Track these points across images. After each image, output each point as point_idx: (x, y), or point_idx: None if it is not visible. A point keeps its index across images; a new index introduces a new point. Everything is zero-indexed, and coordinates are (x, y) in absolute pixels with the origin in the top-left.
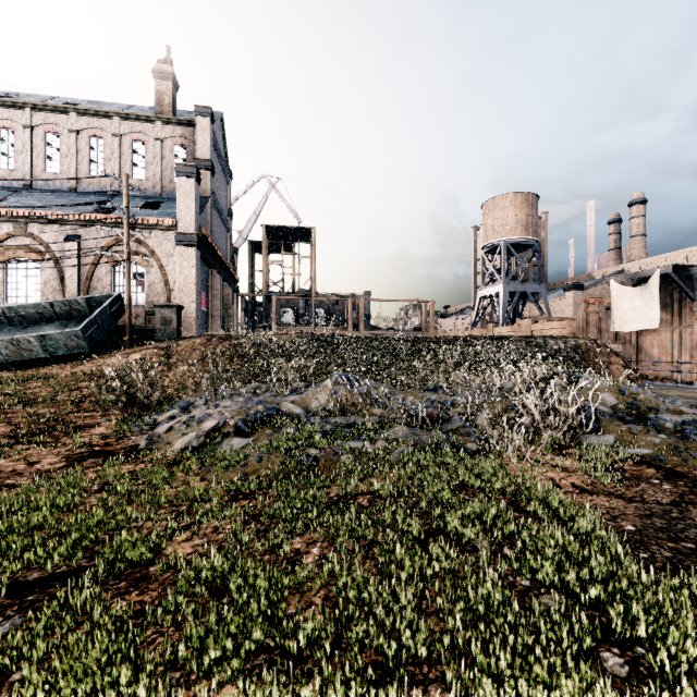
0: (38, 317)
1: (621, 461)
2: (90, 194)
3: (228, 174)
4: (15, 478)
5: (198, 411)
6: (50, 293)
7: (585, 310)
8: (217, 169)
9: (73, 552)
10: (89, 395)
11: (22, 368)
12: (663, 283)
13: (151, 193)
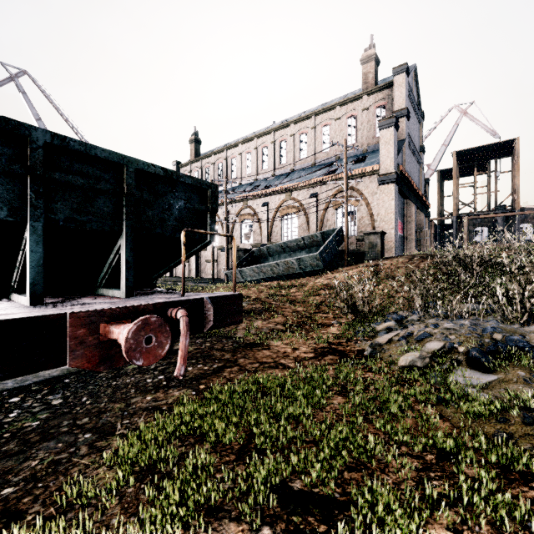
0: (296, 247)
1: None
2: (322, 165)
3: (420, 116)
4: (285, 359)
5: (415, 327)
6: (302, 232)
7: None
8: (410, 114)
9: (327, 475)
10: (325, 300)
11: (289, 279)
12: None
13: (359, 151)
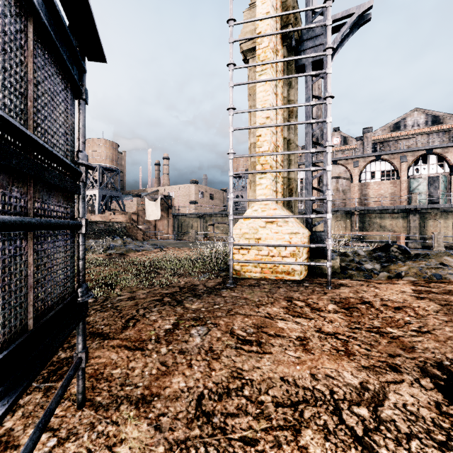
0: None
1: (114, 254)
2: None
3: None
4: None
5: None
6: None
7: (137, 209)
8: None
9: None
10: None
11: None
12: (163, 201)
13: None
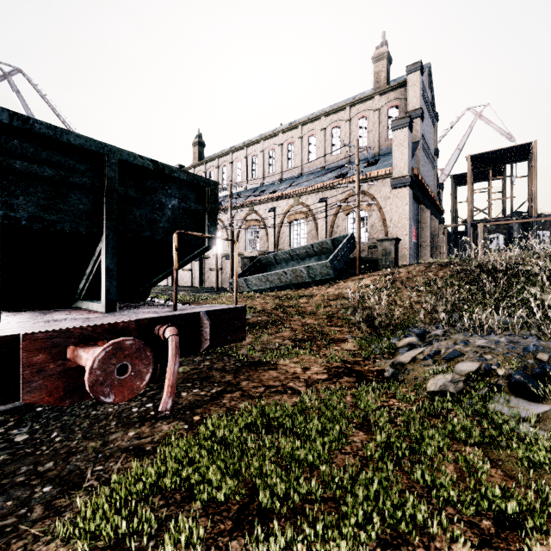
0: (305, 255)
1: None
2: (332, 168)
3: (434, 117)
4: (295, 382)
5: (442, 344)
6: (311, 239)
7: None
8: (424, 115)
9: None
10: (337, 312)
11: (297, 288)
12: None
13: (371, 154)
